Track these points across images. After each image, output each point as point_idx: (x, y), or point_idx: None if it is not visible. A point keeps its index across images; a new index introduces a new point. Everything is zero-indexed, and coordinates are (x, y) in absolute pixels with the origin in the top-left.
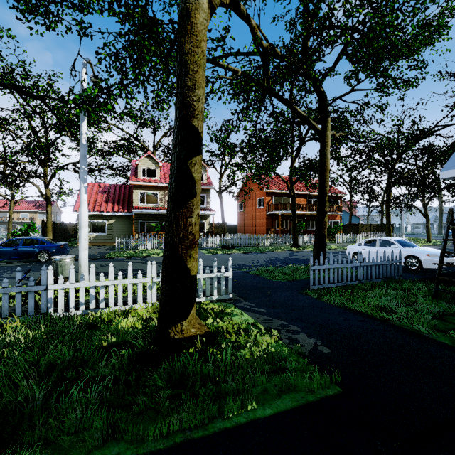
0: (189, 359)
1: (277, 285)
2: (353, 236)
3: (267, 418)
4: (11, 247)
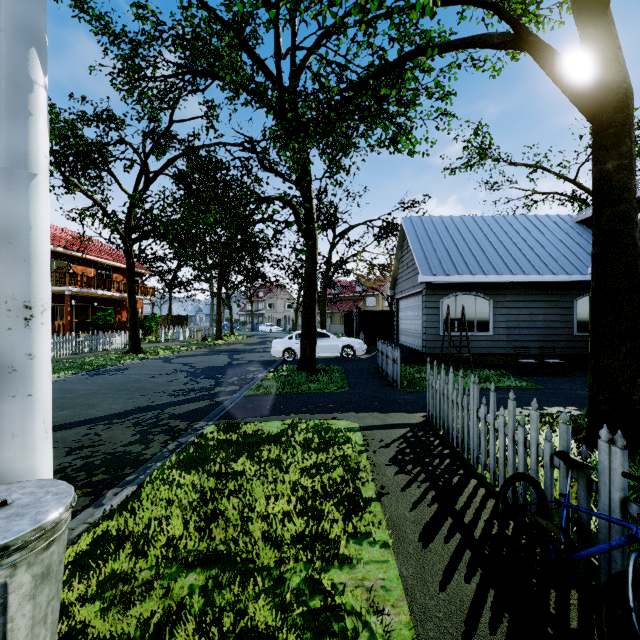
0: None
1: (367, 393)
2: (177, 331)
3: None
4: None
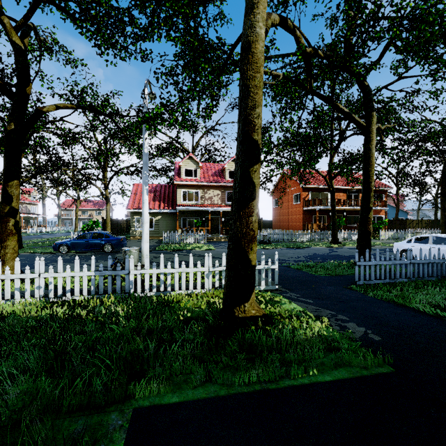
0: (255, 333)
1: (320, 279)
2: (400, 232)
3: (328, 382)
4: (84, 240)
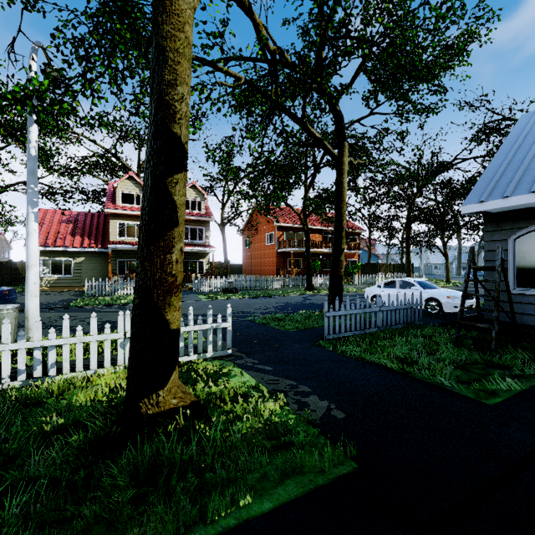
0: (165, 442)
1: (287, 336)
2: (372, 277)
3: (265, 515)
4: None
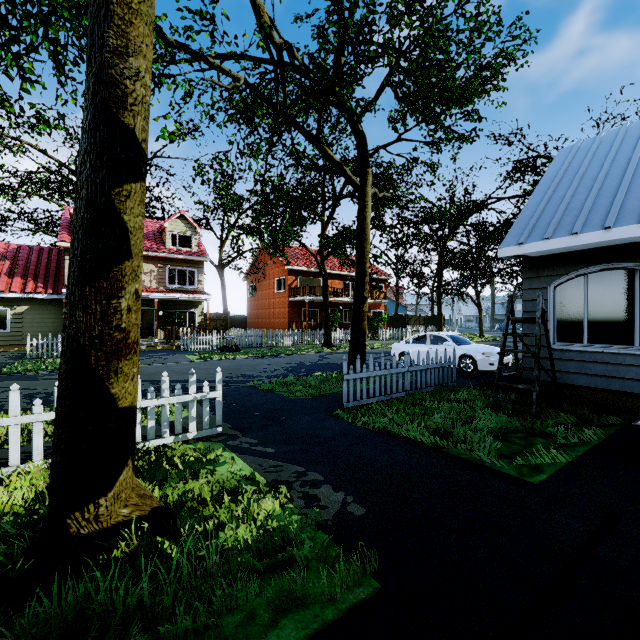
0: (99, 580)
1: (297, 405)
2: (400, 331)
3: None
4: None
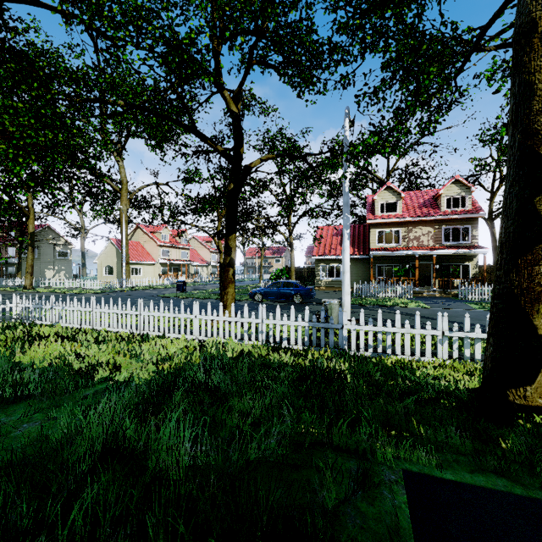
0: None
1: None
2: None
3: None
4: (275, 289)
